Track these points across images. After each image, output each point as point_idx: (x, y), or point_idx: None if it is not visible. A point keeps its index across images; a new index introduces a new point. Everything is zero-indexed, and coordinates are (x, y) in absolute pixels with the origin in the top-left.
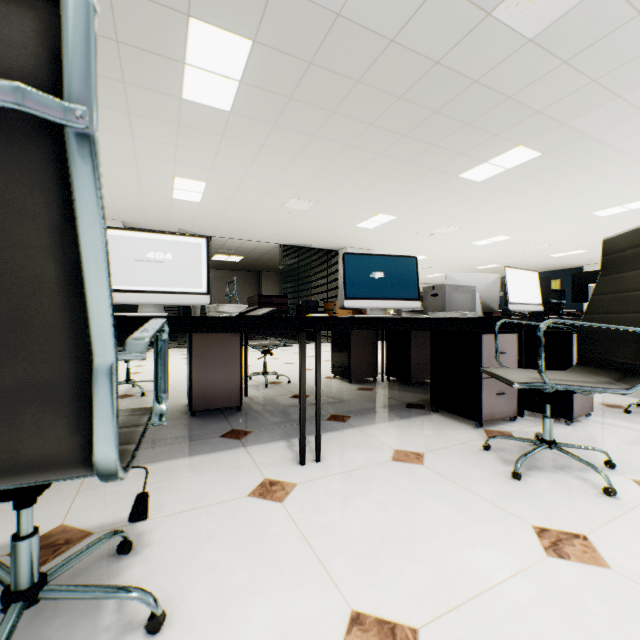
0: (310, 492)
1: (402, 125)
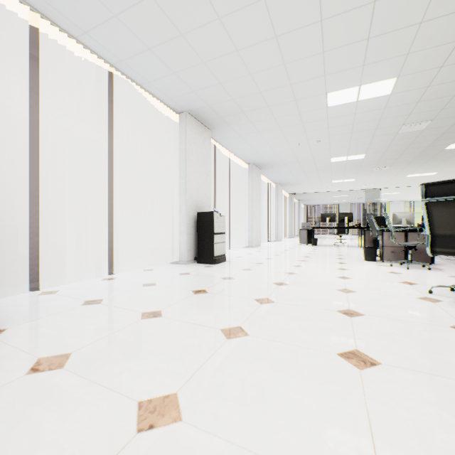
0: (452, 278)
1: None
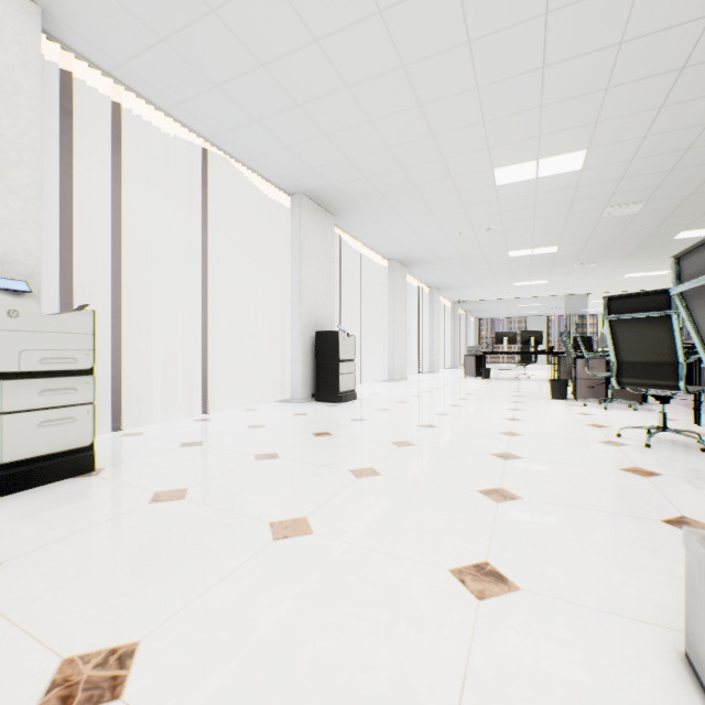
0: None
1: None
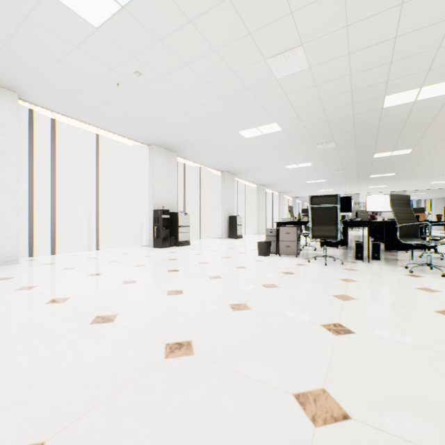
0: None
1: (393, 133)
